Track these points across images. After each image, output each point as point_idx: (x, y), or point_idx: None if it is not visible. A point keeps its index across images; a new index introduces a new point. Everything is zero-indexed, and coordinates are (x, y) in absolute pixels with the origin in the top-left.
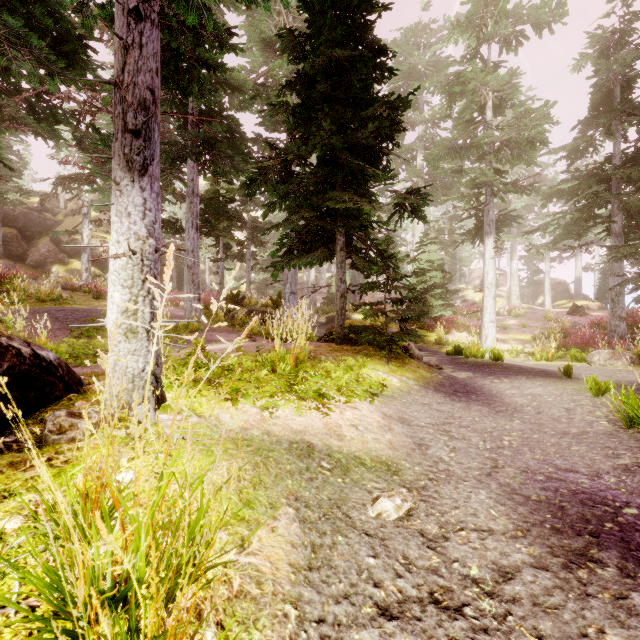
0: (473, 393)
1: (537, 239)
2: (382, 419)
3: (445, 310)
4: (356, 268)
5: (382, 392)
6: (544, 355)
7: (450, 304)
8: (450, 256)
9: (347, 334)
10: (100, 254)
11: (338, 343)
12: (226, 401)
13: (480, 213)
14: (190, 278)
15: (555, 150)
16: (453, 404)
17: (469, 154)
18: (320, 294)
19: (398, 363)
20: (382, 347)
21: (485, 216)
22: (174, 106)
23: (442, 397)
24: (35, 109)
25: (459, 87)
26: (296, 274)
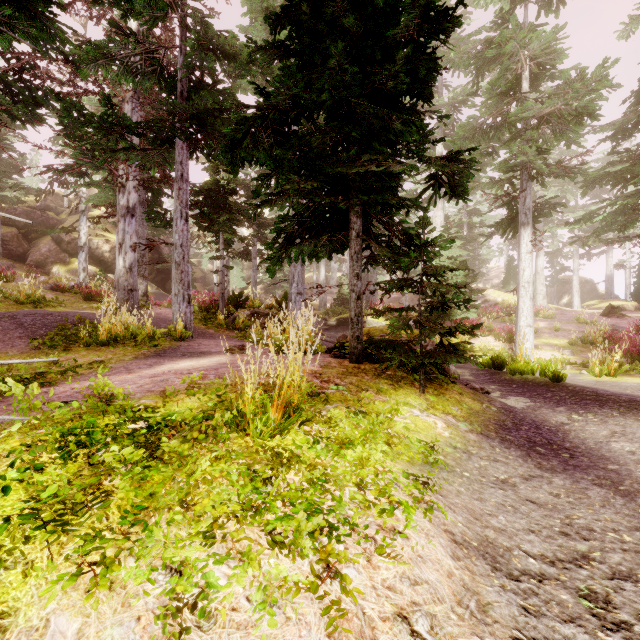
0: (560, 446)
1: (560, 235)
2: (454, 561)
3: (469, 312)
4: (376, 261)
5: (433, 466)
6: (604, 369)
7: (474, 305)
8: (468, 254)
9: (364, 347)
10: (102, 253)
11: (352, 361)
12: (74, 581)
13: (513, 201)
14: (178, 277)
15: (602, 127)
16: (548, 480)
17: (499, 135)
18: (330, 294)
19: (435, 390)
20: (413, 368)
21: (520, 204)
22: (162, 80)
23: (520, 459)
24: (13, 90)
25: (493, 51)
26: (303, 272)
